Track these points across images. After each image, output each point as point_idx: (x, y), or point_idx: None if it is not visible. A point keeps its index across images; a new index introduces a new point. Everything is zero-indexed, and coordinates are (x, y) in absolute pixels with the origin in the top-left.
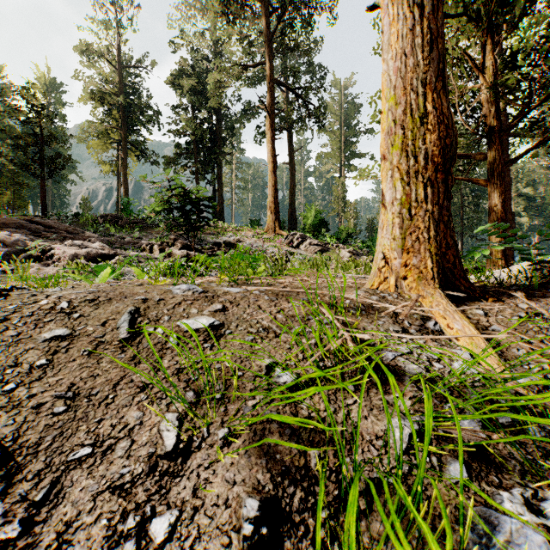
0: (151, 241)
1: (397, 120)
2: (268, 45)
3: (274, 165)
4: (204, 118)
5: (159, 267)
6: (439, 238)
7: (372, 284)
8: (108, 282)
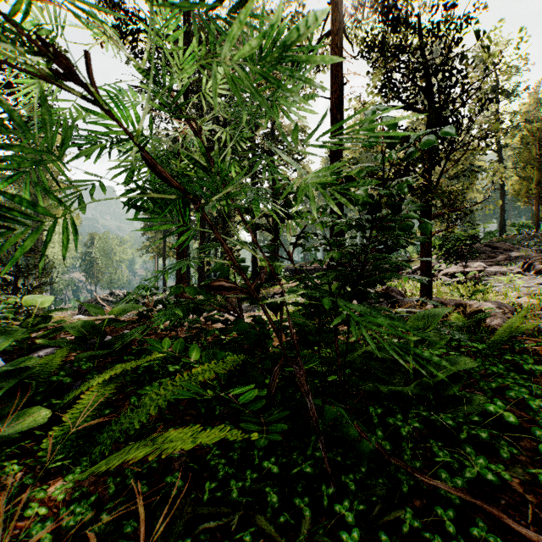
0: None
1: None
2: None
3: None
4: None
5: None
6: None
7: None
8: None
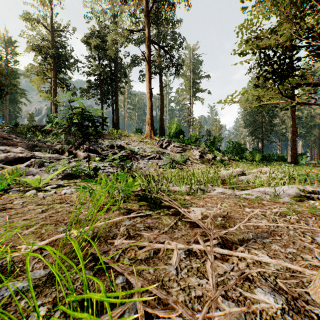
0: (64, 145)
1: None
2: (146, 18)
3: (150, 94)
4: (106, 64)
5: None
6: None
7: None
8: None
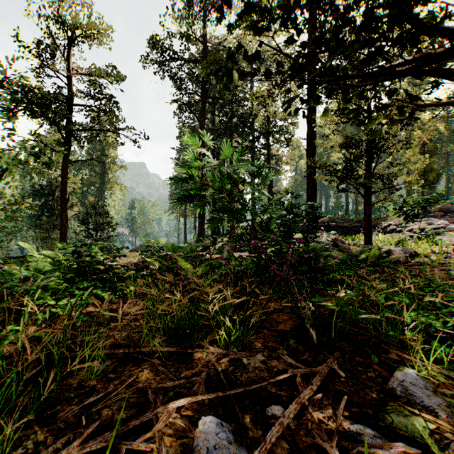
0: None
1: None
2: None
3: None
4: None
5: None
6: None
7: None
8: None
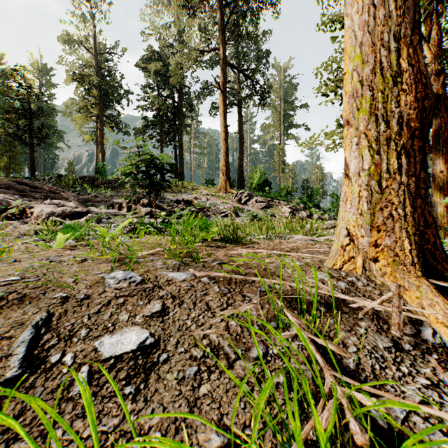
0: (121, 200)
1: (364, 81)
2: (220, 33)
3: (225, 134)
4: (167, 95)
5: (102, 242)
6: (416, 215)
7: (334, 263)
8: (60, 250)
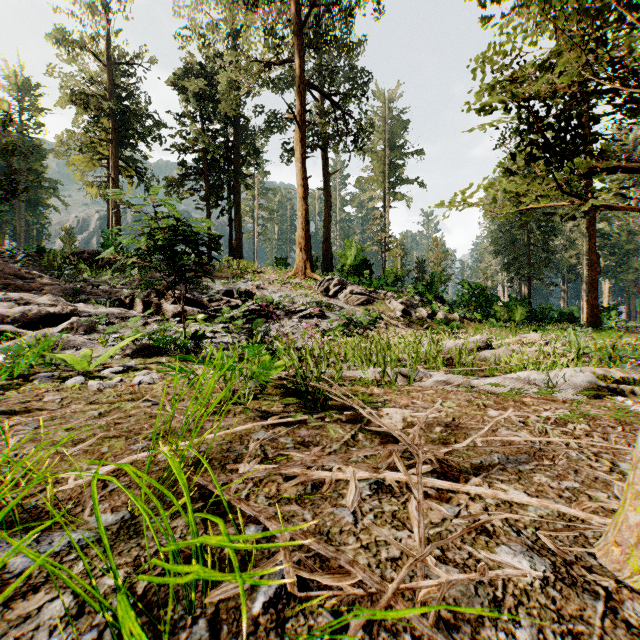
0: (136, 290)
1: None
2: (297, 37)
3: (305, 190)
4: (217, 130)
5: None
6: None
7: None
8: None
